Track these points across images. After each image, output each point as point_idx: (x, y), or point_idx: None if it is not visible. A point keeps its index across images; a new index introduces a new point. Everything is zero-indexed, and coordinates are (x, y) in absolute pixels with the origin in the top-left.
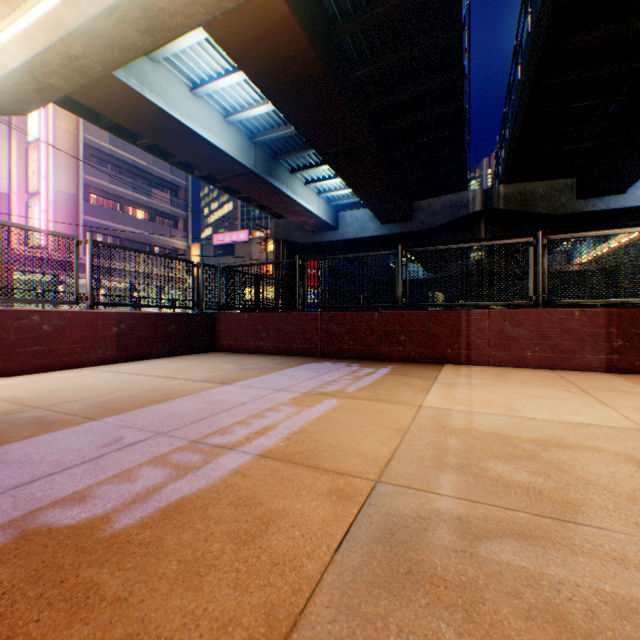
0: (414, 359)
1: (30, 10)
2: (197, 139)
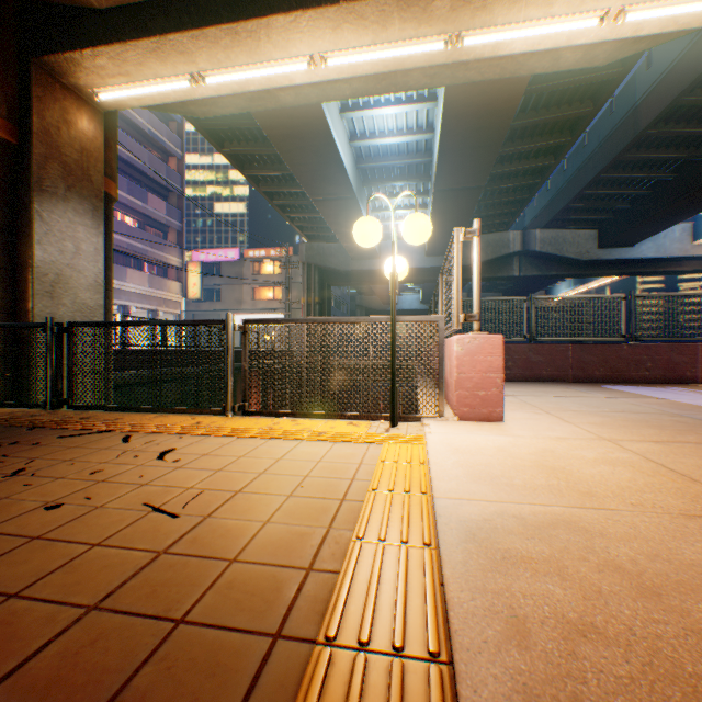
0: (658, 381)
1: (389, 48)
2: (333, 161)
